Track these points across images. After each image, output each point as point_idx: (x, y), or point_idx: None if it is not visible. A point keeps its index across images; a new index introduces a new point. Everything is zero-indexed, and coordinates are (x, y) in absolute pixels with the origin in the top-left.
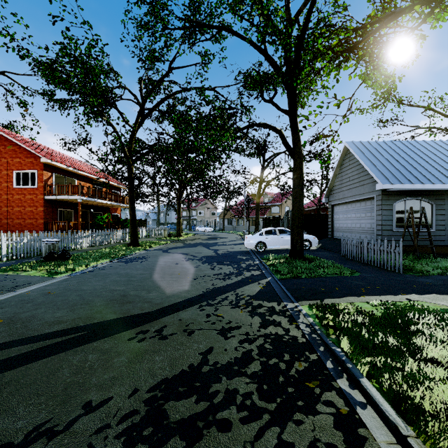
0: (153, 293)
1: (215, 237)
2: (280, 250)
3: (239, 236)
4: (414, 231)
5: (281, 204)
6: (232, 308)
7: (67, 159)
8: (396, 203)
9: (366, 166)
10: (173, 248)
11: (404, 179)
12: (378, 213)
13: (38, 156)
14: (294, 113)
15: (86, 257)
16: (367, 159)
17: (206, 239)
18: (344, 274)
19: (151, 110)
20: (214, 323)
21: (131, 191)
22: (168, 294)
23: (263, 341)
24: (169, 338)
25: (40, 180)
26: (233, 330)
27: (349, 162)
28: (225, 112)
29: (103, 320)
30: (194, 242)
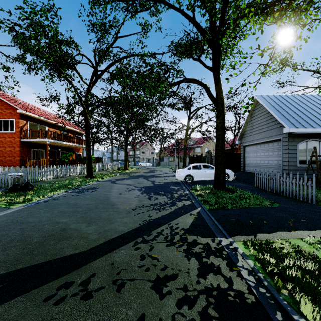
0: (92, 226)
1: (153, 170)
2: (204, 182)
3: (171, 169)
4: (317, 166)
5: (201, 146)
6: (167, 246)
7: (40, 111)
8: (300, 143)
9: (274, 114)
10: (120, 179)
11: (306, 124)
12: (284, 151)
13: (15, 108)
14: (217, 69)
15: (47, 188)
16: (274, 108)
17: (146, 171)
18: (264, 204)
19: (103, 71)
20: (148, 268)
21: (87, 135)
22: (106, 227)
23: (205, 303)
24: (93, 296)
25: (17, 126)
26: (169, 280)
27: (259, 111)
28: (160, 68)
29: (29, 264)
30: (137, 174)
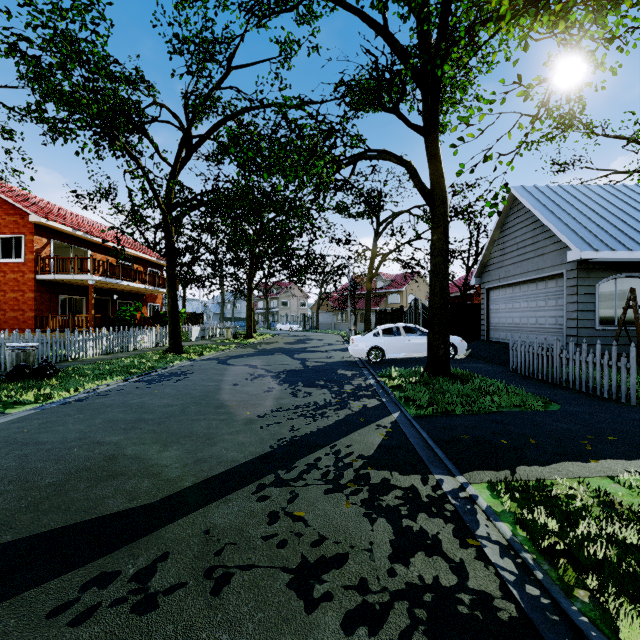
0: (172, 451)
1: (305, 339)
2: (406, 361)
3: (340, 337)
4: (638, 329)
5: (401, 291)
6: (326, 492)
7: (76, 220)
8: (601, 283)
9: (549, 224)
10: (236, 356)
11: (614, 243)
12: (570, 299)
13: (25, 212)
14: (434, 130)
15: (86, 374)
16: (549, 212)
17: (291, 341)
18: (530, 406)
19: (202, 138)
20: (284, 542)
21: (171, 266)
22: (201, 453)
23: (408, 621)
24: (159, 606)
25: (30, 250)
26: (328, 569)
27: (517, 218)
28: (316, 127)
29: (26, 533)
30: (271, 347)
